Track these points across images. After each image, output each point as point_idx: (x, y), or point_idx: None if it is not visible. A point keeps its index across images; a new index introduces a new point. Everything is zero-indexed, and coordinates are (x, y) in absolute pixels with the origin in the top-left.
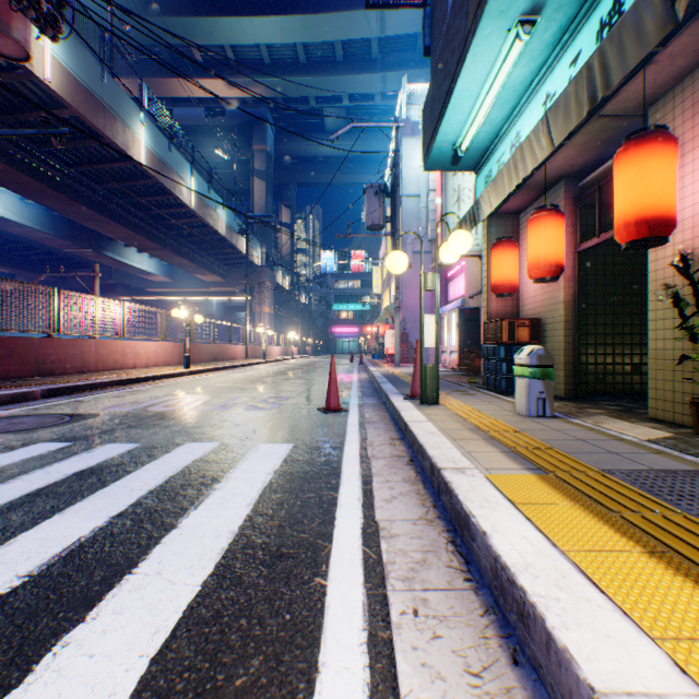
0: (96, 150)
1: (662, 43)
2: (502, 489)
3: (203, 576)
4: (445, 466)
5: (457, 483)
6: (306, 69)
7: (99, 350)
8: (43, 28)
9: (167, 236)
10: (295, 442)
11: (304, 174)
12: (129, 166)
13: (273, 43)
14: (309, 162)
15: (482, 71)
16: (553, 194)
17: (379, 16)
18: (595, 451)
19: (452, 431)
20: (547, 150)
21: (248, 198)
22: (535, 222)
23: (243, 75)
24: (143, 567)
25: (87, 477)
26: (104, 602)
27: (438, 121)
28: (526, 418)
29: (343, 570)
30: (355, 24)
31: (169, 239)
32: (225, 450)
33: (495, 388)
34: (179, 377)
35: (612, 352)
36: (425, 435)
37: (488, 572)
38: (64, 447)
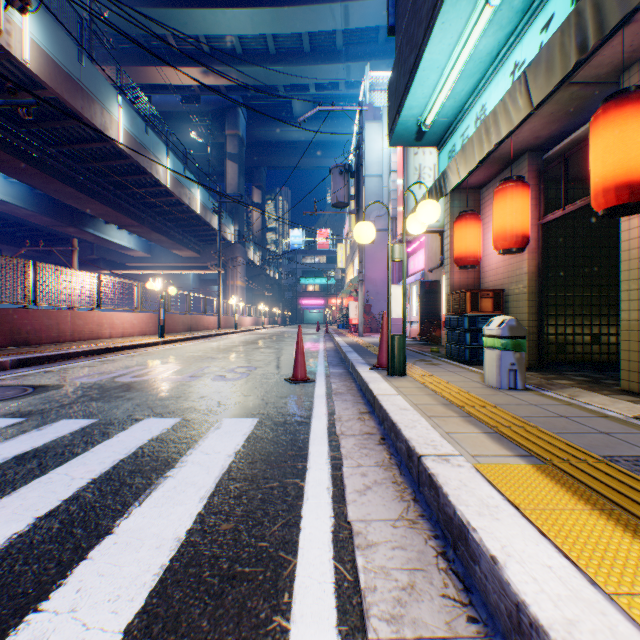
0: (75, 130)
1: None
2: (499, 487)
3: (129, 614)
4: (425, 453)
5: (443, 477)
6: (275, 59)
7: (75, 320)
8: None
9: (145, 214)
10: (260, 417)
11: (273, 157)
12: (107, 146)
13: (245, 34)
14: (278, 146)
15: (449, 40)
16: (516, 168)
17: (343, 10)
18: (585, 431)
19: (425, 407)
20: (525, 110)
21: (222, 179)
22: (502, 193)
23: (216, 64)
24: (54, 600)
25: (27, 462)
26: None
27: (404, 95)
28: (498, 391)
29: (310, 602)
30: (321, 17)
31: (147, 217)
32: (185, 427)
33: (459, 358)
34: (153, 346)
35: (572, 322)
36: (397, 411)
37: (504, 617)
38: (15, 423)
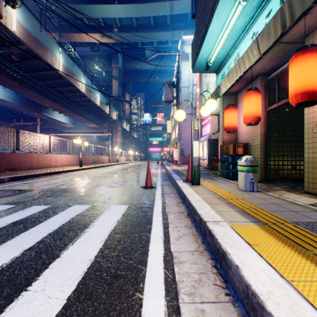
0: (38, 65)
1: (315, 1)
2: (242, 235)
3: (69, 292)
4: (208, 220)
5: (216, 231)
6: (137, 29)
7: (38, 158)
8: (7, 1)
9: (72, 106)
10: (129, 204)
11: (136, 78)
12: (54, 73)
13: (121, 17)
14: (138, 72)
15: (221, 21)
16: (254, 83)
17: (170, 5)
18: (285, 210)
19: (209, 199)
20: (257, 56)
21: (110, 89)
22: (247, 96)
23: (107, 32)
24: (34, 285)
25: (18, 225)
26: (3, 314)
27: (199, 48)
28: (245, 192)
29: (153, 287)
30: (159, 8)
31: (73, 107)
32: (93, 209)
33: (226, 176)
34: (76, 171)
35: (282, 159)
36: (195, 201)
37: (241, 292)
38: (11, 207)
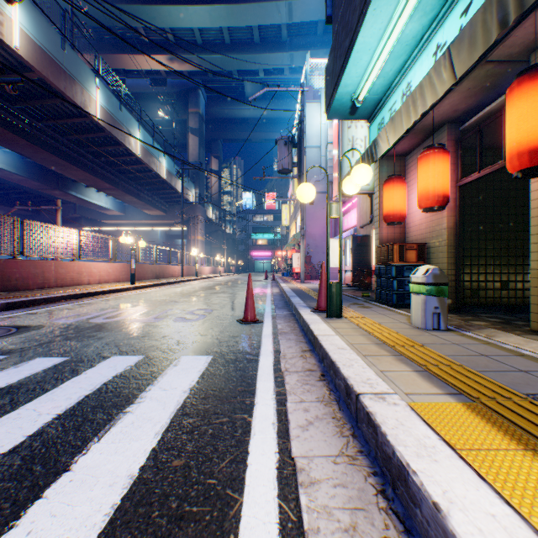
0: (59, 107)
1: None
2: (434, 426)
3: None
4: (363, 391)
5: (381, 415)
6: (230, 48)
7: (58, 269)
8: None
9: (119, 179)
10: (214, 355)
11: (229, 132)
12: (87, 121)
13: (204, 26)
14: (233, 122)
15: (380, 25)
16: (437, 138)
17: (288, 7)
18: (506, 369)
19: (360, 346)
20: (449, 82)
21: (185, 150)
22: (425, 159)
23: (180, 53)
24: None
25: (0, 398)
26: None
27: (340, 75)
28: (424, 331)
29: None
30: (269, 13)
31: (121, 181)
32: (147, 364)
33: (387, 301)
34: (125, 291)
35: (484, 271)
36: (336, 350)
37: None
38: None
